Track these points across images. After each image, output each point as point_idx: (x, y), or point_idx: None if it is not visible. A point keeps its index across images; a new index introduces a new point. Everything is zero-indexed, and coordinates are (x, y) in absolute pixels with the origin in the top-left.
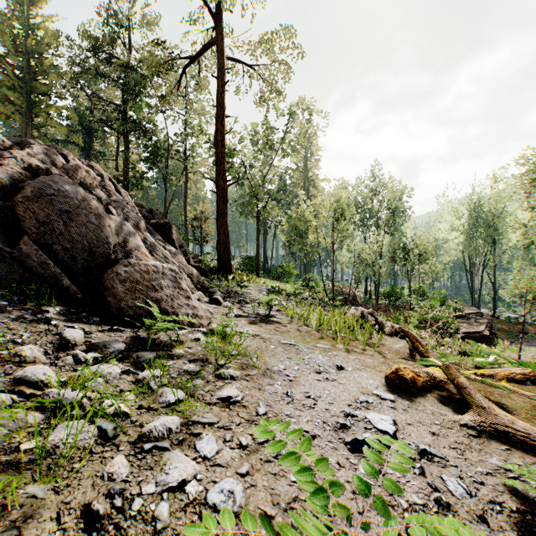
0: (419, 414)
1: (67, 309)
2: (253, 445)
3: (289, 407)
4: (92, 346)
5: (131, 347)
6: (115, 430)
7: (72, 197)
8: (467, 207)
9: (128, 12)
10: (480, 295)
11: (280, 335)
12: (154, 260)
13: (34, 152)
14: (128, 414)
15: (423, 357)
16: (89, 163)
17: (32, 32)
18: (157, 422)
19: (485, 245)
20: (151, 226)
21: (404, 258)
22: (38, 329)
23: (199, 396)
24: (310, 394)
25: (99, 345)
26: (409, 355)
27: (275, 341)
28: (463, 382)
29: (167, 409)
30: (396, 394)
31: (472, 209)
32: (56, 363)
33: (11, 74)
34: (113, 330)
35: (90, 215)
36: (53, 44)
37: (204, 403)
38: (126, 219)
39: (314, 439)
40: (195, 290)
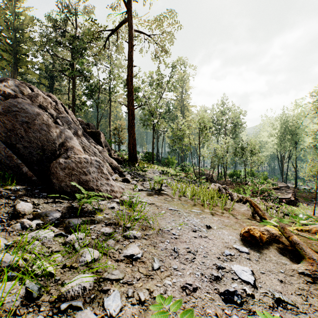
0: (267, 263)
1: (25, 187)
2: (149, 299)
3: (176, 261)
4: (37, 215)
5: (66, 214)
6: (39, 291)
7: (30, 113)
8: (279, 122)
9: (75, 5)
10: (287, 175)
11: (168, 203)
12: (87, 154)
13: (9, 84)
14: (53, 274)
15: (261, 218)
16: (48, 94)
17: (17, 17)
18: (74, 282)
19: (290, 145)
20: (87, 133)
21: (241, 153)
22: (0, 203)
23: (110, 254)
24: (190, 250)
25: (42, 214)
26: (252, 216)
27: (164, 207)
28: (296, 239)
29: (84, 267)
30: (249, 247)
31: (282, 124)
32: (7, 229)
33: (4, 42)
34: (55, 202)
35: (43, 125)
36: (30, 24)
37: (114, 260)
38: (69, 128)
39: (196, 291)
40: (113, 173)
